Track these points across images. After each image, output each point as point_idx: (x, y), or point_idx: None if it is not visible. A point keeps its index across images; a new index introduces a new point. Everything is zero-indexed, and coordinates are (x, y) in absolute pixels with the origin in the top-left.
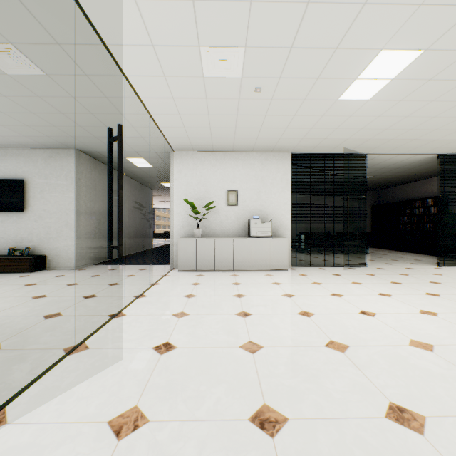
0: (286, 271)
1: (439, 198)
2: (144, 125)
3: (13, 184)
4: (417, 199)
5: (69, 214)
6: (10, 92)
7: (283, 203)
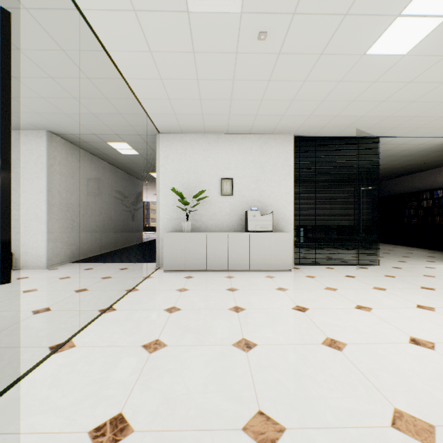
0: (289, 272)
1: None
2: (120, 95)
3: None
4: (425, 191)
5: (39, 205)
6: None
7: (284, 193)
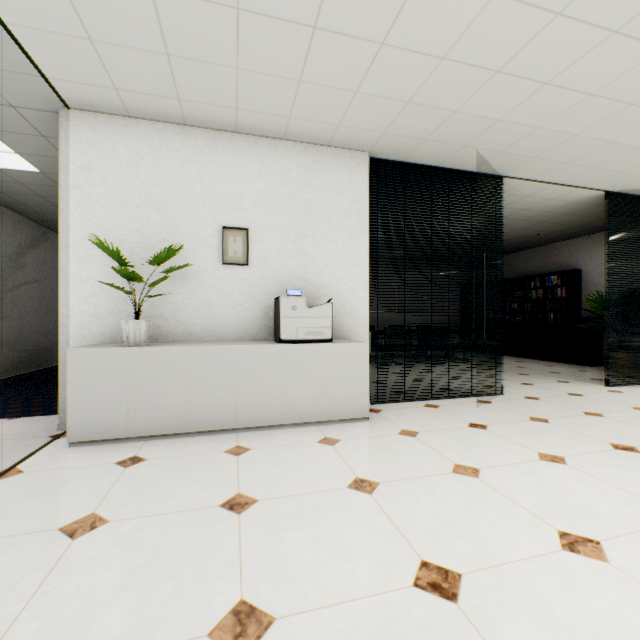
0: (364, 422)
1: (569, 273)
2: None
3: None
4: (533, 276)
5: None
6: None
7: (352, 264)
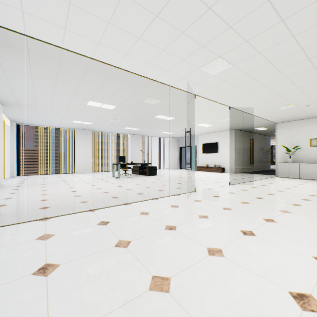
0: None
1: None
2: (261, 120)
3: (215, 144)
4: None
5: (232, 153)
6: (222, 123)
7: None
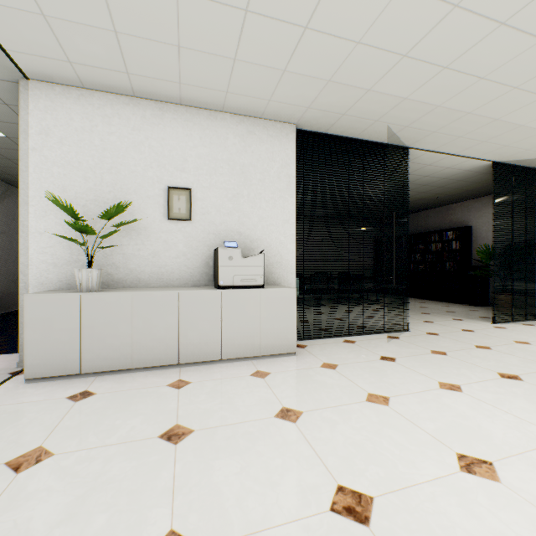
0: (291, 356)
1: (462, 230)
2: None
3: None
4: (433, 232)
5: None
6: None
7: (282, 220)
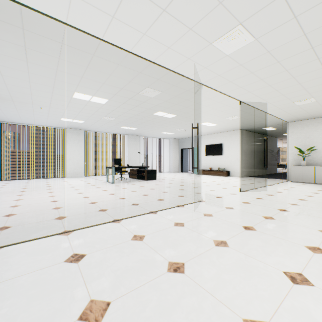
0: None
1: None
2: (272, 119)
3: (219, 145)
4: None
5: (238, 155)
6: (228, 122)
7: None
